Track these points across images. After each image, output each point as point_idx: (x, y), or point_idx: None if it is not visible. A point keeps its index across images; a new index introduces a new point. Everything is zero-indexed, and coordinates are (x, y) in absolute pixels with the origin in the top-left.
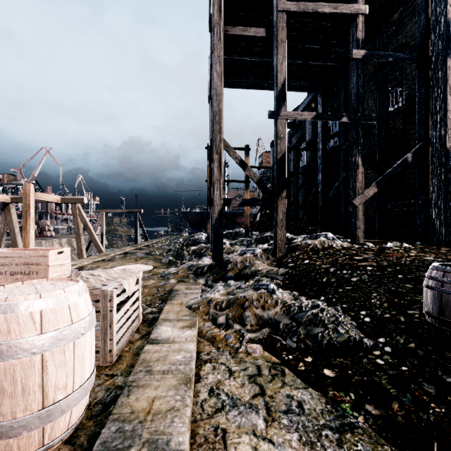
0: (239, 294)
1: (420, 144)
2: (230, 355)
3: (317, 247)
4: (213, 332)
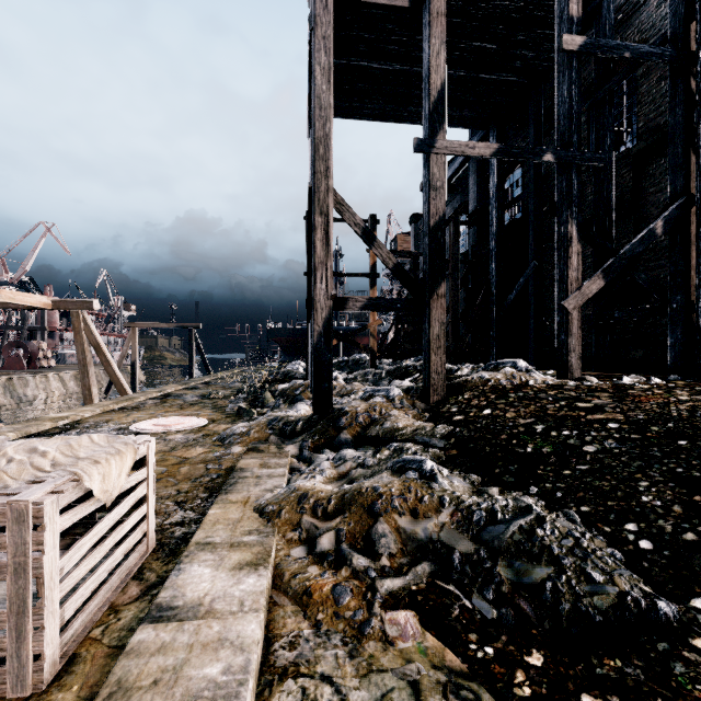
0: (363, 483)
1: (676, 204)
2: (345, 647)
3: (502, 385)
4: (307, 579)
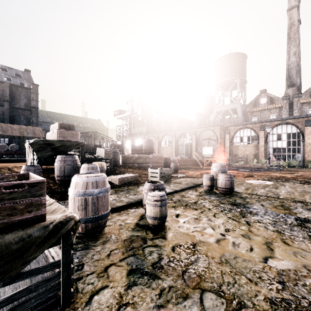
0: None
1: None
2: None
3: None
4: None
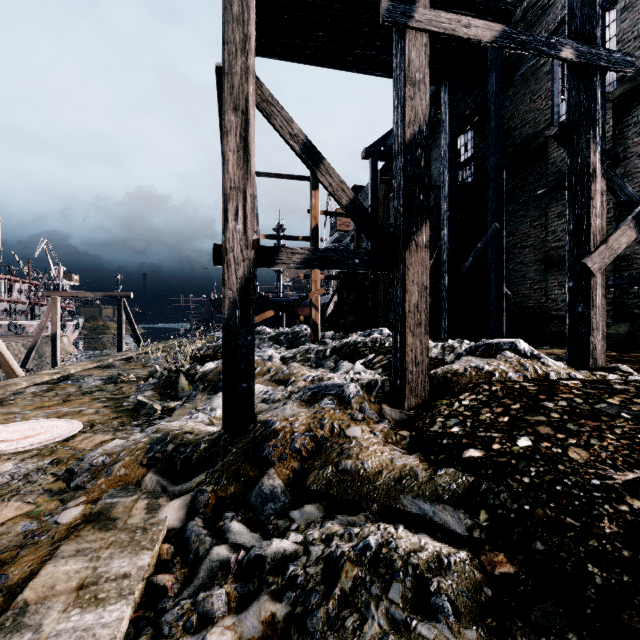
0: None
1: None
2: None
3: (516, 382)
4: None
